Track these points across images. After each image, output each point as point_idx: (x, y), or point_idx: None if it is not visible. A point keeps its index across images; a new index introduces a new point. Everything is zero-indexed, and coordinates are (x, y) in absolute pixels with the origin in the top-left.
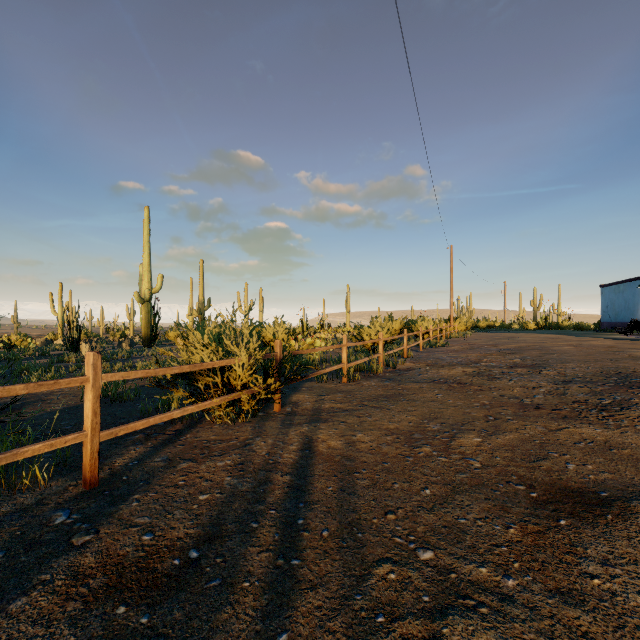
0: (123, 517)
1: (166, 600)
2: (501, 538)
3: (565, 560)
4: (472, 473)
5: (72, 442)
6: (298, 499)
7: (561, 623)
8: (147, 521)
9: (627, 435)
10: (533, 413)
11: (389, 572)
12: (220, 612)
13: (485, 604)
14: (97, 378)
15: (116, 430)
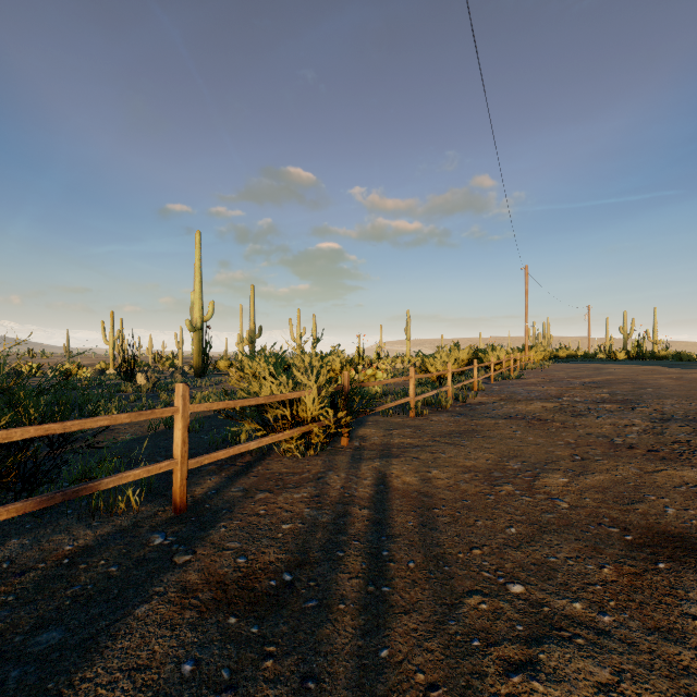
0: (215, 541)
1: (270, 615)
2: (594, 577)
3: (664, 601)
4: (559, 513)
5: (165, 469)
6: (380, 532)
7: (661, 657)
8: (238, 546)
9: None
10: (626, 453)
11: (480, 603)
12: (322, 628)
13: (581, 636)
14: (186, 409)
15: (201, 459)
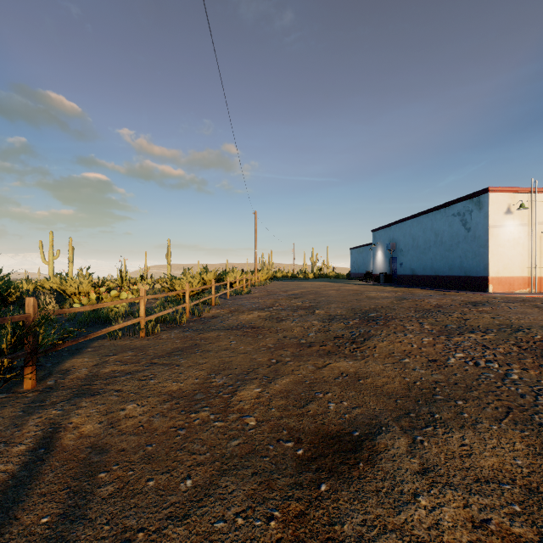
0: None
1: None
2: None
3: None
4: (246, 437)
5: None
6: None
7: None
8: None
9: (369, 364)
10: (306, 352)
11: None
12: None
13: None
14: None
15: None
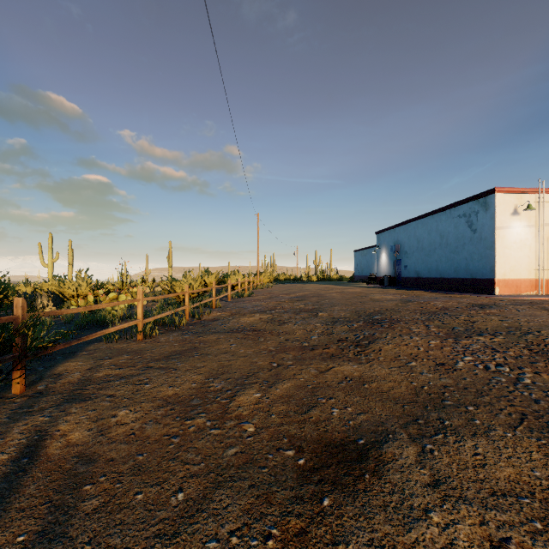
0: None
1: None
2: None
3: None
4: (243, 445)
5: None
6: None
7: None
8: None
9: (374, 368)
10: (309, 355)
11: None
12: None
13: None
14: None
15: None
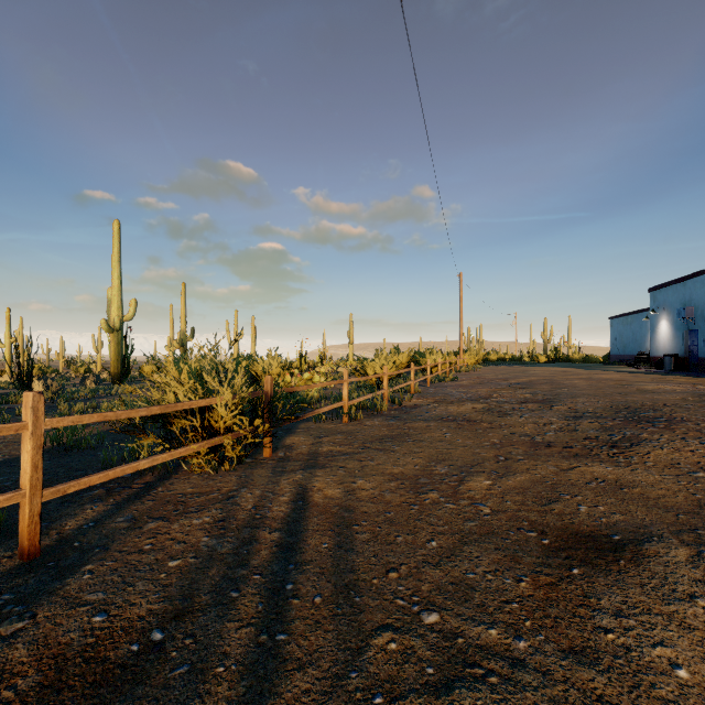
0: (70, 594)
1: (118, 698)
2: (512, 593)
3: (578, 614)
4: (482, 520)
5: (4, 504)
6: (288, 560)
7: (575, 688)
8: (101, 597)
9: (637, 473)
10: (544, 452)
11: (389, 642)
12: None
13: (495, 672)
14: (38, 424)
15: (64, 487)
